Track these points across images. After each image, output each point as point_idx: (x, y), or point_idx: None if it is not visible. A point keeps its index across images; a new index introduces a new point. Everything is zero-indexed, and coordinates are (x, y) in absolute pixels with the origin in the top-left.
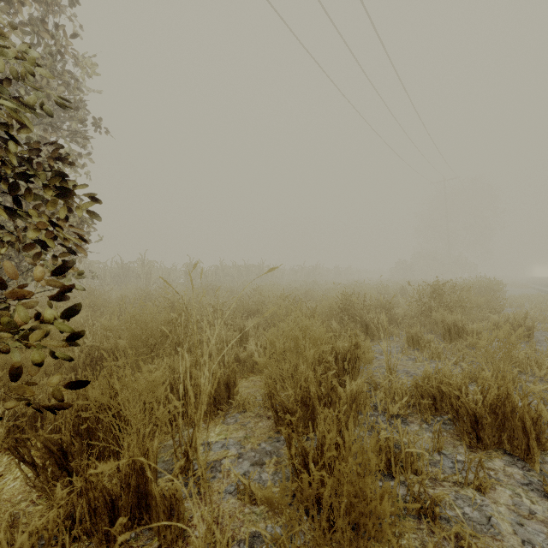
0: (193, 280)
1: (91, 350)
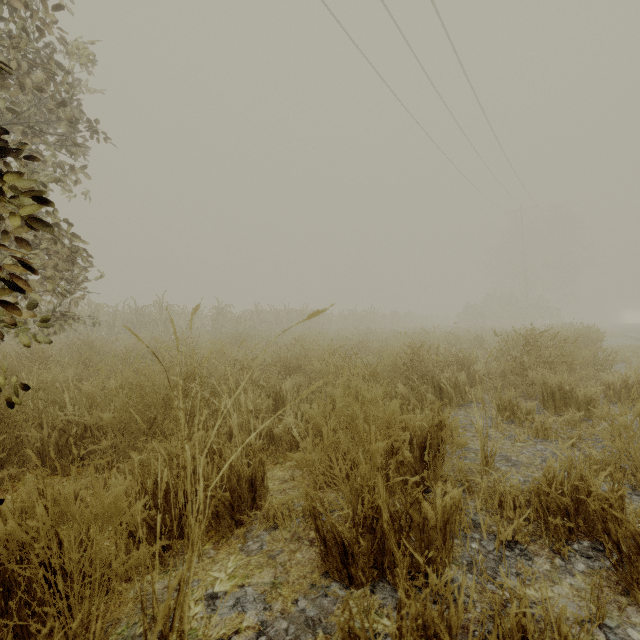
0: (222, 327)
1: (67, 426)
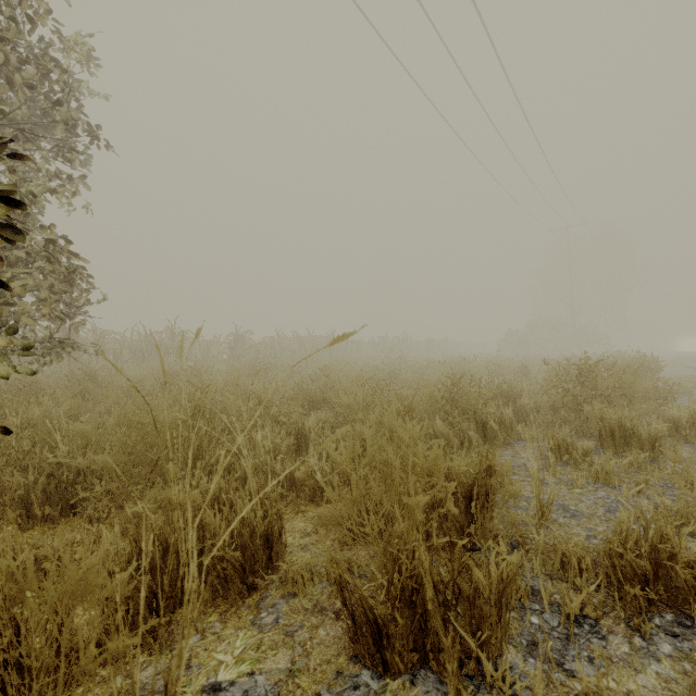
0: (240, 356)
1: (56, 469)
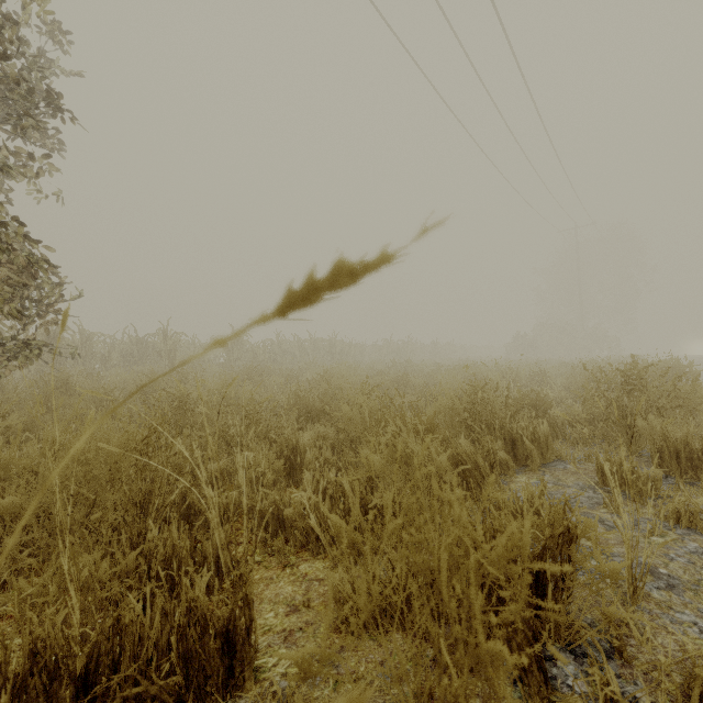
0: (237, 360)
1: None
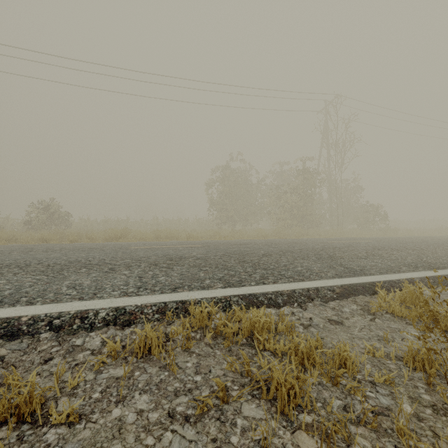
0: None
1: None
